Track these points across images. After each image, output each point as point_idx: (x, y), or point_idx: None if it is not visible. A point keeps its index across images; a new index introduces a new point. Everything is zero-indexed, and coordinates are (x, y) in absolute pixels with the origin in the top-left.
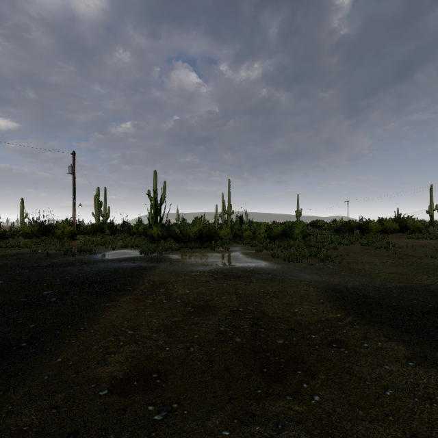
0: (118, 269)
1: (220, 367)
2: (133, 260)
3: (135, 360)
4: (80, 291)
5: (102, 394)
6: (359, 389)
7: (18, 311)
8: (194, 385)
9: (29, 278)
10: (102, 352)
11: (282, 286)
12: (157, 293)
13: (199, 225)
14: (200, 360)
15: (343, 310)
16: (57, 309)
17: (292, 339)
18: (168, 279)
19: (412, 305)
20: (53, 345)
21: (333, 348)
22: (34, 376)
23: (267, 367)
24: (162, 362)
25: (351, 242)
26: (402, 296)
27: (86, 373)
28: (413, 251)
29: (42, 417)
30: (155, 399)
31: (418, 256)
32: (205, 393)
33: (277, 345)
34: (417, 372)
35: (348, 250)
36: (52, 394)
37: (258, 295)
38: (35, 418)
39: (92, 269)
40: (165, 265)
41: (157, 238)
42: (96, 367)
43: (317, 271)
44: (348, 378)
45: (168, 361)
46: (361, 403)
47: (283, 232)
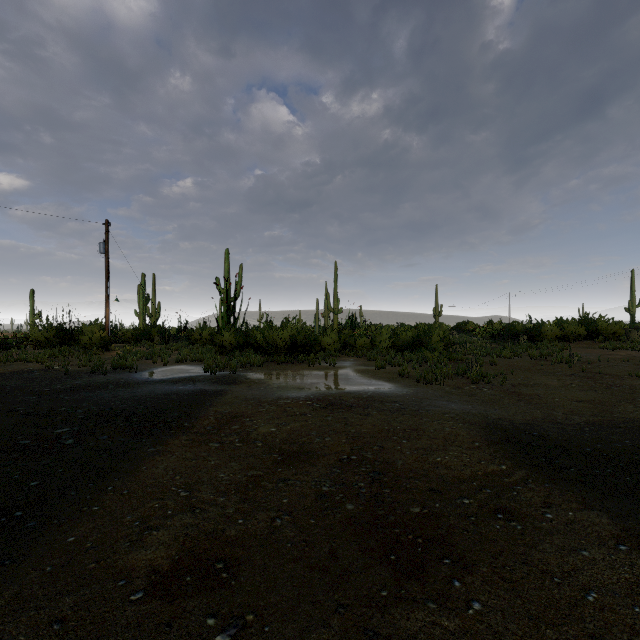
0: (170, 395)
1: (321, 551)
2: (194, 381)
3: (189, 540)
4: (111, 429)
5: (135, 598)
6: (544, 591)
7: (15, 459)
8: (281, 583)
9: (37, 408)
10: (138, 526)
11: (417, 421)
12: (226, 431)
13: (291, 329)
14: (290, 540)
15: (511, 459)
16: (75, 457)
17: (434, 506)
18: (245, 410)
19: (615, 451)
20: (63, 516)
21: (499, 520)
22: (30, 566)
23: (396, 552)
24: (231, 543)
25: (516, 354)
26: (598, 437)
27: (112, 561)
28: (608, 368)
29: (35, 637)
30: (218, 606)
31: (617, 376)
32: (298, 596)
33: (411, 516)
34: (634, 562)
35: (511, 366)
36: (55, 598)
37: (380, 436)
38: (25, 639)
39: (131, 395)
40: (240, 389)
41: (230, 348)
42: (128, 552)
43: (467, 398)
44: (524, 572)
45: (240, 541)
46: (549, 615)
47: (415, 339)
